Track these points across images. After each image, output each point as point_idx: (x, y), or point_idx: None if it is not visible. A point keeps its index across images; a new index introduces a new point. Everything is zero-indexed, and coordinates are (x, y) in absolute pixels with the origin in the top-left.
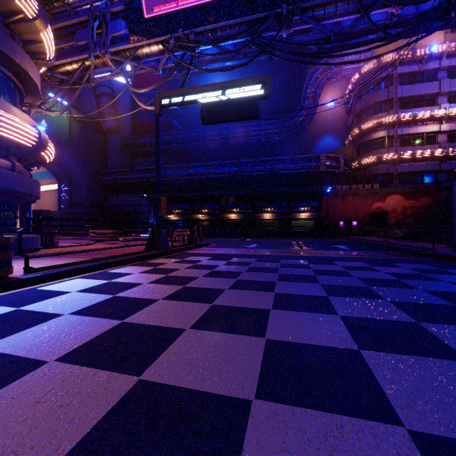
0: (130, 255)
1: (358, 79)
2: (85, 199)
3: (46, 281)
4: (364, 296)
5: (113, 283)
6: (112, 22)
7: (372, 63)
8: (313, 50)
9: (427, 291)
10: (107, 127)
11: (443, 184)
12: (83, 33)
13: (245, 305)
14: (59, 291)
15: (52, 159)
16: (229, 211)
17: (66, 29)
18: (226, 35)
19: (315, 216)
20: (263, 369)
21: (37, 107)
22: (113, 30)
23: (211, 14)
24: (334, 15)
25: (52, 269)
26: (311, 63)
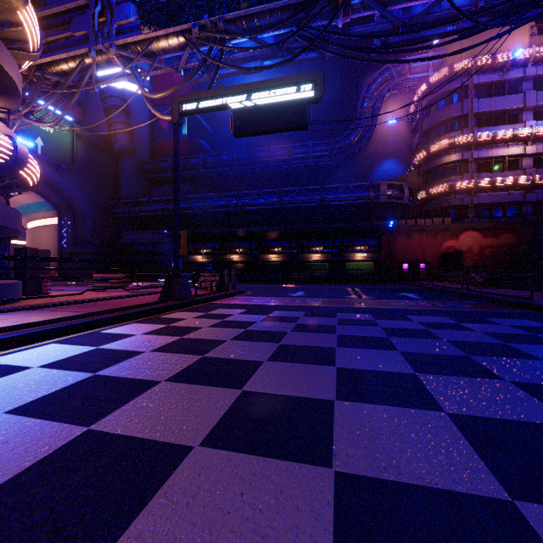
0: (137, 307)
1: (426, 91)
2: (92, 236)
3: (4, 349)
4: (470, 374)
5: (101, 351)
6: (118, 6)
7: (442, 71)
8: (376, 45)
9: None
10: (120, 148)
11: (529, 219)
12: (81, 20)
13: (293, 391)
14: (14, 365)
15: (37, 182)
16: (269, 251)
17: (60, 17)
18: (265, 25)
19: (373, 257)
20: None
21: (24, 118)
22: (120, 17)
23: None
24: None
25: (16, 330)
26: (373, 60)
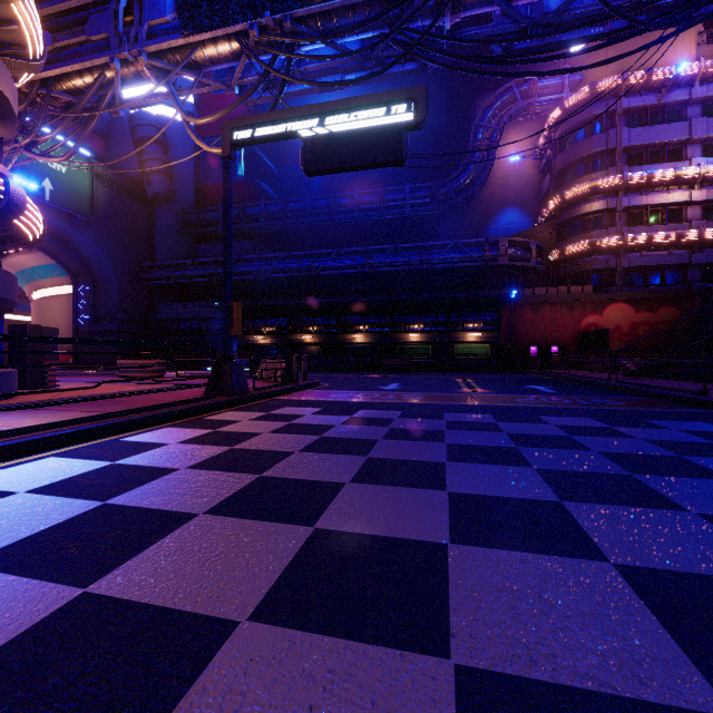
0: (173, 406)
1: (560, 118)
2: (118, 310)
3: None
4: (638, 502)
5: (118, 468)
6: (150, 1)
7: (582, 91)
8: (496, 54)
9: None
10: (155, 193)
11: (695, 287)
12: (101, 19)
13: (388, 530)
14: None
15: (39, 236)
16: (353, 330)
17: (72, 15)
18: (347, 25)
19: (491, 337)
20: None
21: (24, 151)
22: (152, 15)
23: None
24: None
25: (2, 438)
26: (493, 72)
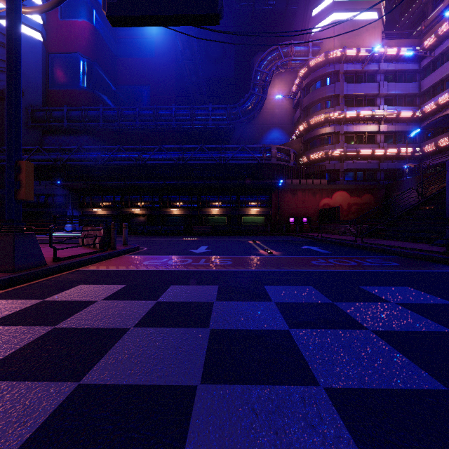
0: None
1: (306, 73)
2: None
3: None
4: None
5: None
6: None
7: (320, 56)
8: None
9: None
10: (2, 89)
11: (382, 183)
12: None
13: None
14: None
15: None
16: (171, 205)
17: None
18: None
19: (265, 211)
20: None
21: None
22: None
23: None
24: None
25: None
26: None
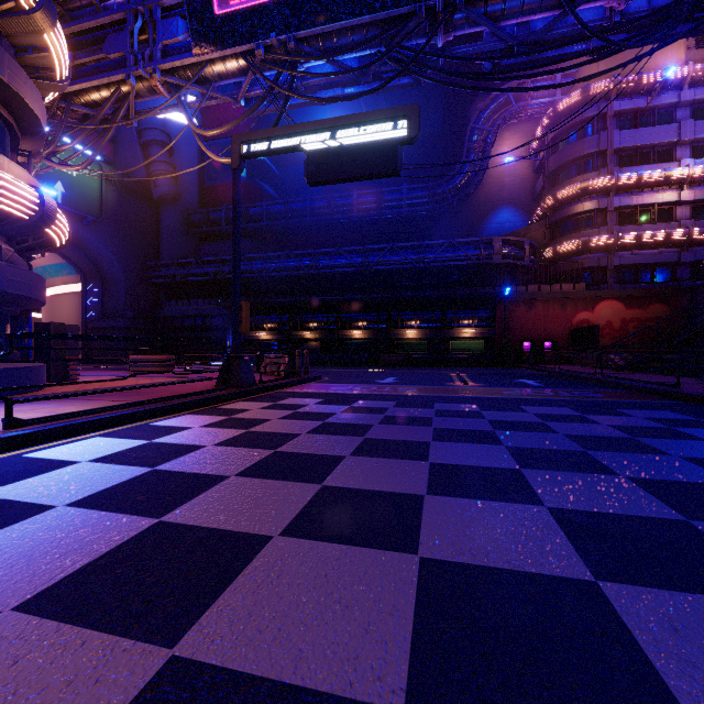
0: (190, 396)
1: (552, 120)
2: (126, 307)
3: (42, 442)
4: (583, 469)
5: (155, 445)
6: (163, 22)
7: (574, 94)
8: (486, 68)
9: (687, 458)
10: (161, 195)
11: (684, 284)
12: (118, 39)
13: (379, 486)
14: (60, 460)
15: (65, 241)
16: (352, 326)
17: (91, 34)
18: (346, 44)
19: (485, 333)
20: (418, 628)
21: (44, 160)
22: (166, 36)
23: (323, 9)
24: (519, 11)
25: (54, 421)
26: (482, 88)
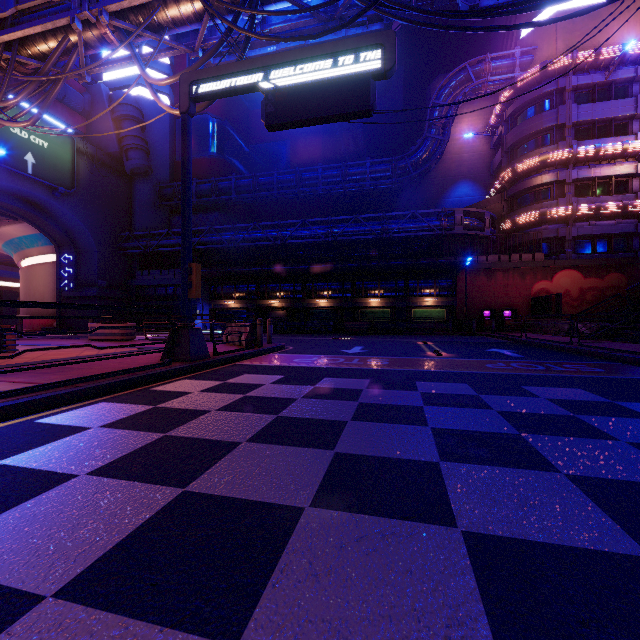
0: (119, 375)
1: (511, 96)
2: (99, 277)
3: None
4: None
5: None
6: None
7: (533, 70)
8: None
9: None
10: (133, 168)
11: None
12: None
13: None
14: None
15: None
16: (317, 295)
17: None
18: None
19: (446, 302)
20: None
21: None
22: None
23: None
24: None
25: None
26: (461, 27)
